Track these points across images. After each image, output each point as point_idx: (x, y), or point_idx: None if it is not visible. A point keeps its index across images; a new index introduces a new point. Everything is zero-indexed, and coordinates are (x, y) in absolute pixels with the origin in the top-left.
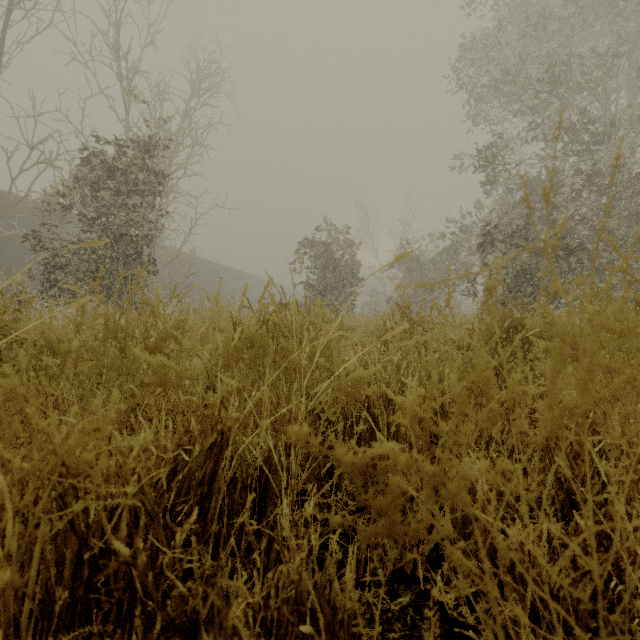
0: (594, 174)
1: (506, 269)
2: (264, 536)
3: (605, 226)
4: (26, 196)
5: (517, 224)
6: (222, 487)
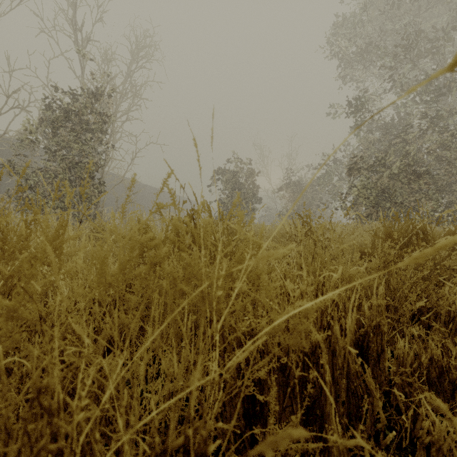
0: (437, 117)
1: (371, 189)
2: None
3: (444, 157)
4: (5, 133)
5: (378, 156)
6: None
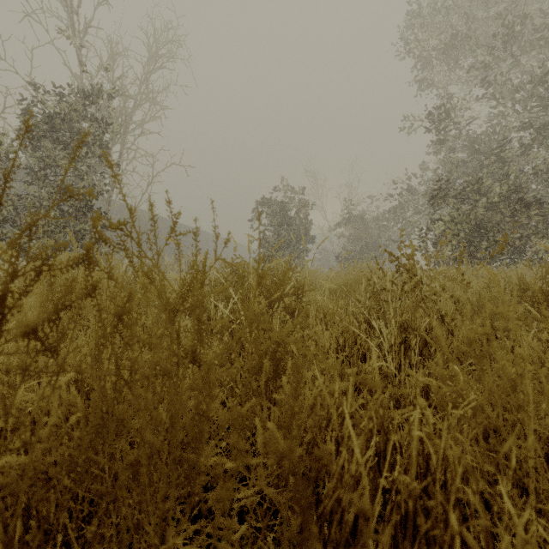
0: None
1: (462, 223)
2: None
3: None
4: None
5: (469, 180)
6: None
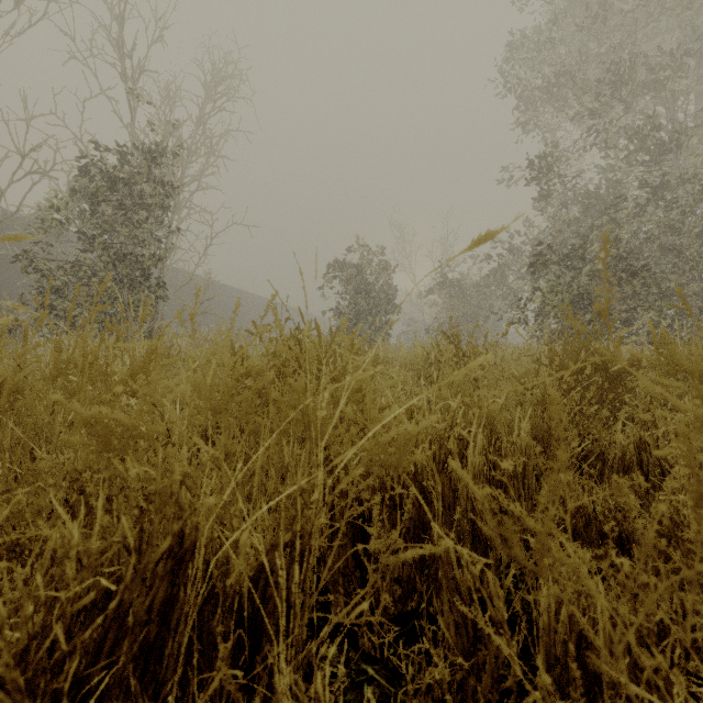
0: (661, 186)
1: (562, 294)
2: (260, 680)
3: (673, 245)
4: (17, 211)
5: (573, 243)
6: (190, 613)
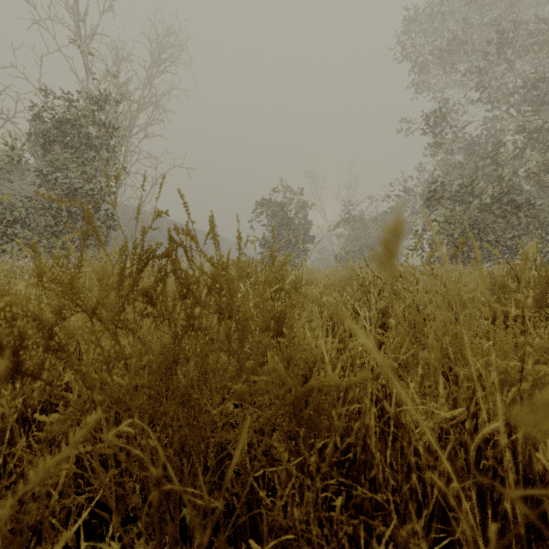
0: (540, 132)
1: (456, 224)
2: None
3: (548, 183)
4: None
5: (463, 182)
6: None
